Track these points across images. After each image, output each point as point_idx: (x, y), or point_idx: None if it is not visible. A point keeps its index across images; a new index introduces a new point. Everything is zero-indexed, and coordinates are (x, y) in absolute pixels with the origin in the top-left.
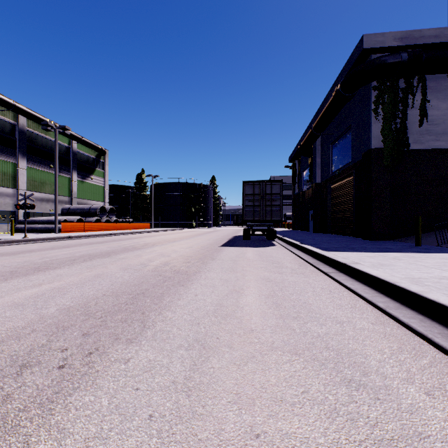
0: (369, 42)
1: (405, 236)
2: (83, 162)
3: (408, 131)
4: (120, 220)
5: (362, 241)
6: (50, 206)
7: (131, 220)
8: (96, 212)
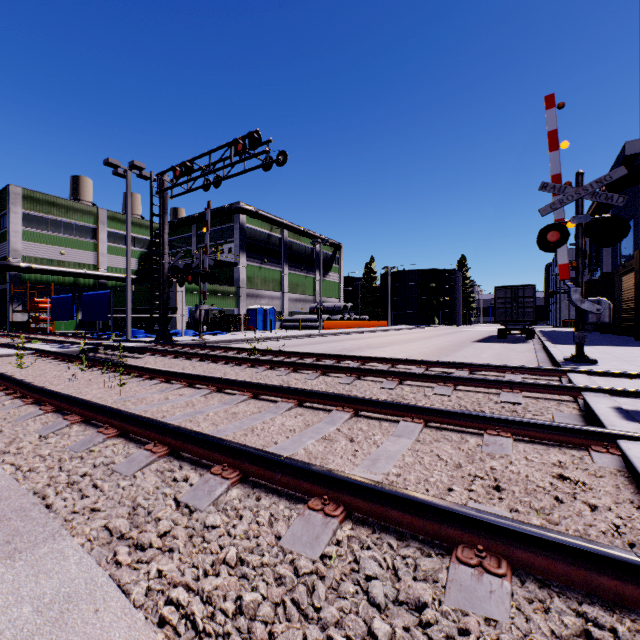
0: (633, 148)
1: None
2: (323, 260)
3: None
4: (358, 318)
5: (621, 341)
6: (301, 306)
7: (366, 318)
8: (339, 310)
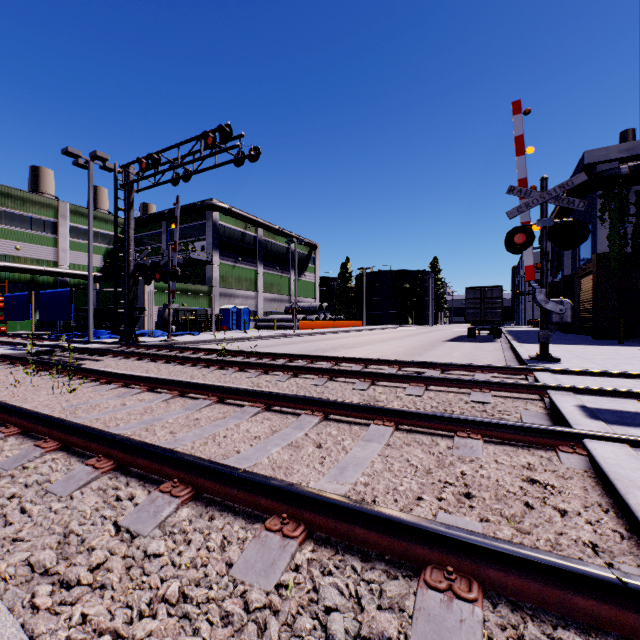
0: (591, 157)
1: None
2: (298, 260)
3: None
4: (333, 318)
5: (581, 340)
6: (276, 306)
7: (342, 318)
8: (315, 310)
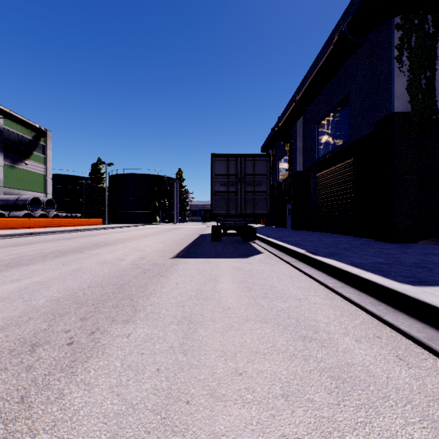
0: None
1: (433, 236)
2: (14, 142)
3: (436, 92)
4: (63, 215)
5: (387, 246)
6: None
7: (79, 215)
8: (25, 204)
